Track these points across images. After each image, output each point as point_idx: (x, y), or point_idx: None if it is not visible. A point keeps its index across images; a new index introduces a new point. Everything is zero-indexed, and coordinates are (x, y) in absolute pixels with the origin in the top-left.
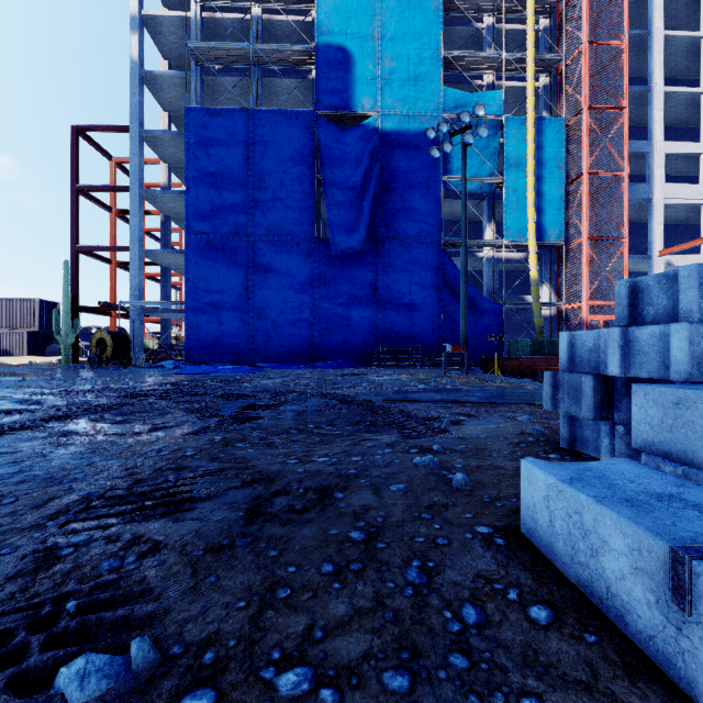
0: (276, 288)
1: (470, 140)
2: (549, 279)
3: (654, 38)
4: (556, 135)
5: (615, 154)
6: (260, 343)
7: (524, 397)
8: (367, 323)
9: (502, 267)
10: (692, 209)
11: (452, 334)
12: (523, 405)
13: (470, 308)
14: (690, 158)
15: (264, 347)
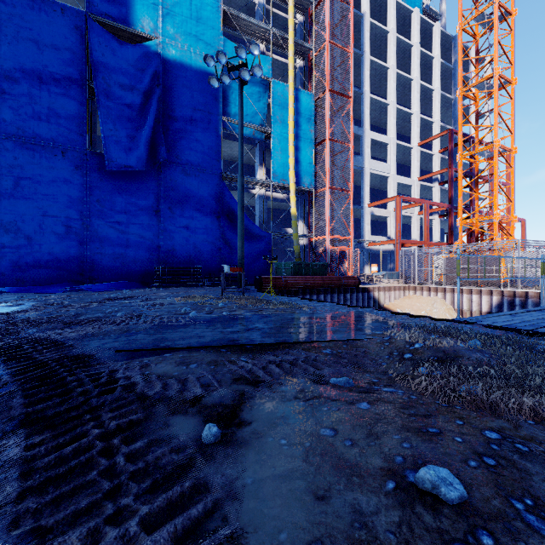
0: (32, 199)
1: (246, 77)
2: (303, 217)
3: (365, 58)
4: (308, 106)
5: (345, 129)
6: (9, 262)
7: (312, 326)
8: (148, 244)
9: (270, 205)
10: (383, 179)
11: (230, 257)
12: (319, 343)
13: (246, 235)
14: (382, 146)
15: (14, 267)
